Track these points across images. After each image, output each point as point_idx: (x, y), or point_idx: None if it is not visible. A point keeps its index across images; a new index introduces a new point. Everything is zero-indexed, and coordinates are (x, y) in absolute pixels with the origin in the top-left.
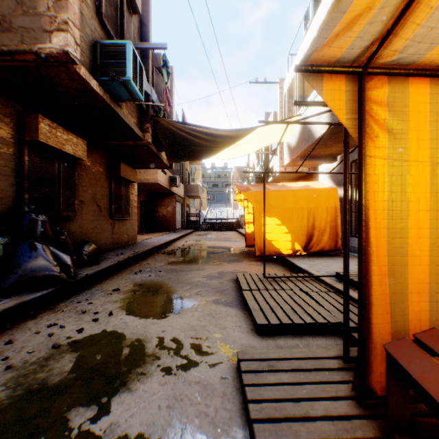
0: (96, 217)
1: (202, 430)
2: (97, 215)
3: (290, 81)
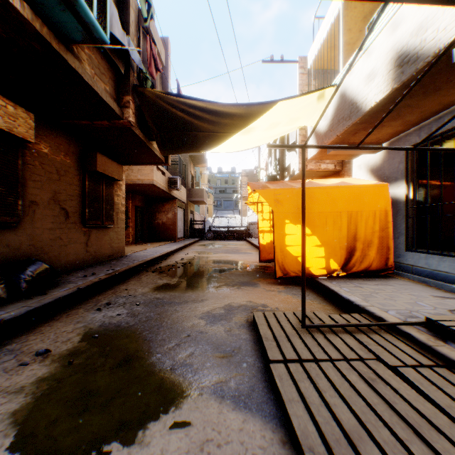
0: (59, 224)
1: None
2: (61, 221)
3: (318, 47)
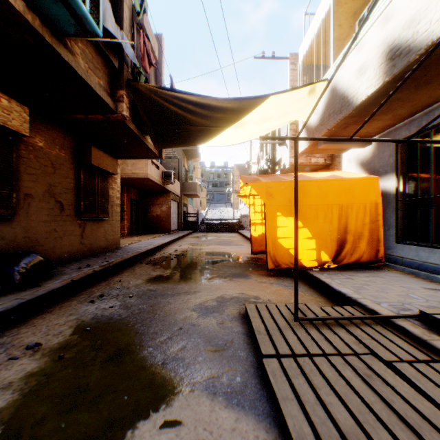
0: (54, 216)
1: None
2: (56, 213)
3: (309, 43)
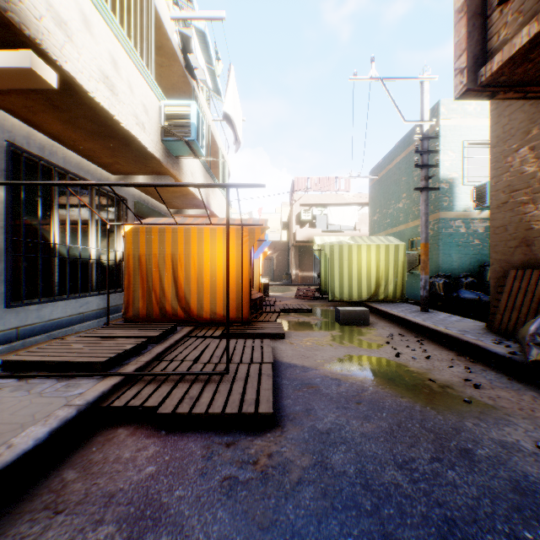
0: None
1: (296, 332)
2: None
3: None
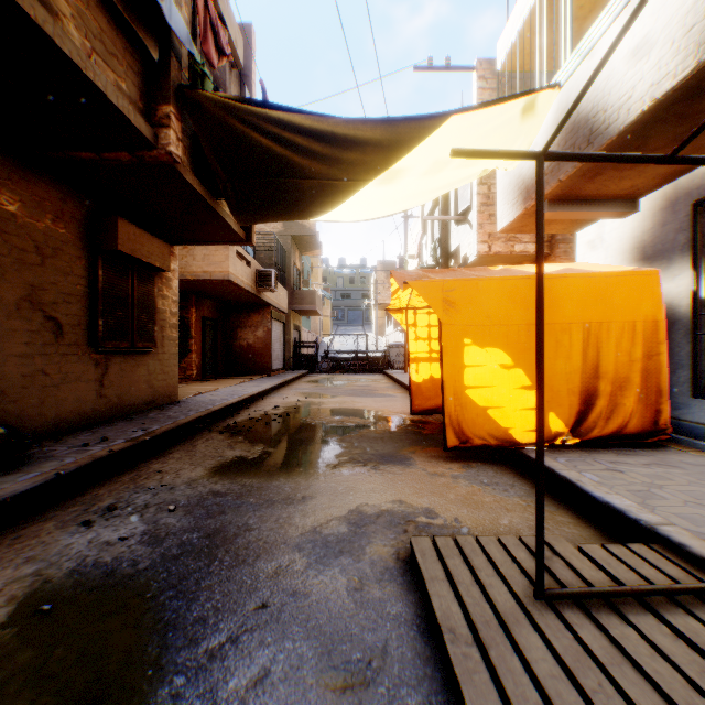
0: (43, 346)
1: None
2: (45, 341)
3: (519, 26)
